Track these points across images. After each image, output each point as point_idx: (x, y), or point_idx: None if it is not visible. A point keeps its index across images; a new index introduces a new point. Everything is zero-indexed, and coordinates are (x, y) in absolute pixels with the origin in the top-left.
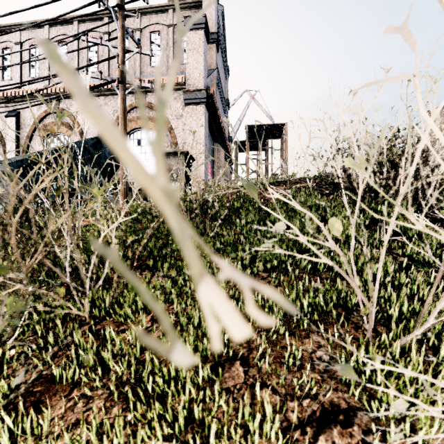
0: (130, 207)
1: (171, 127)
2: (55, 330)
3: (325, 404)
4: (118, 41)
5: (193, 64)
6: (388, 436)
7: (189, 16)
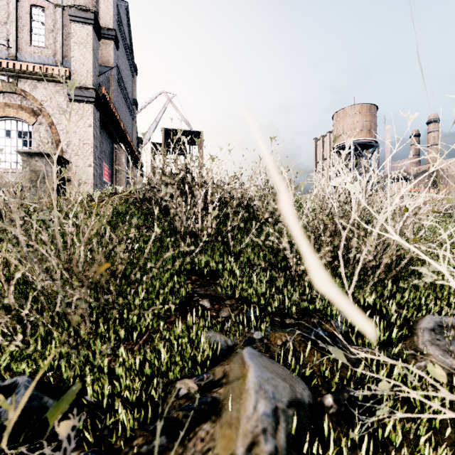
0: None
1: (52, 122)
2: None
3: None
4: None
5: (79, 59)
6: None
7: (75, 7)
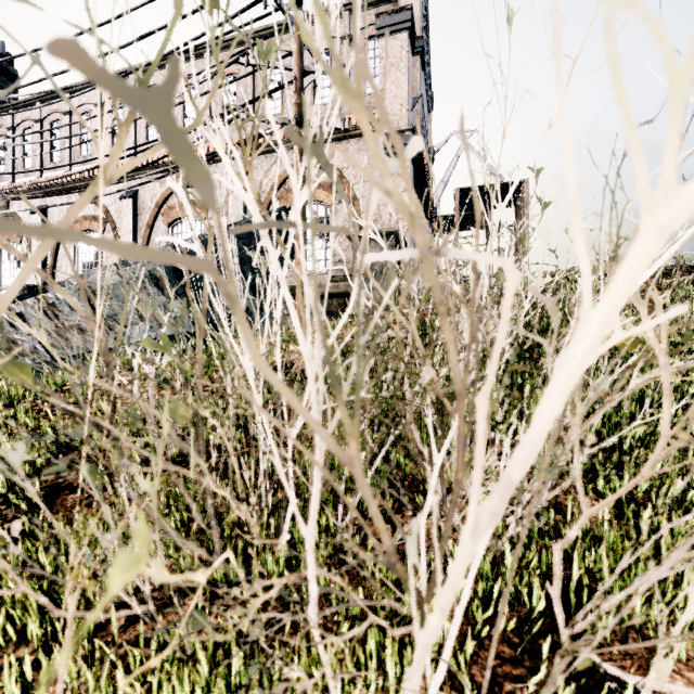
0: (345, 326)
1: (355, 196)
2: (481, 668)
3: None
4: (294, 59)
5: (390, 91)
6: None
7: (384, 13)
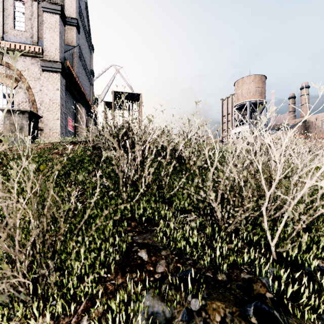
0: None
1: (29, 86)
2: None
3: None
4: None
5: (50, 40)
6: None
7: (46, 1)
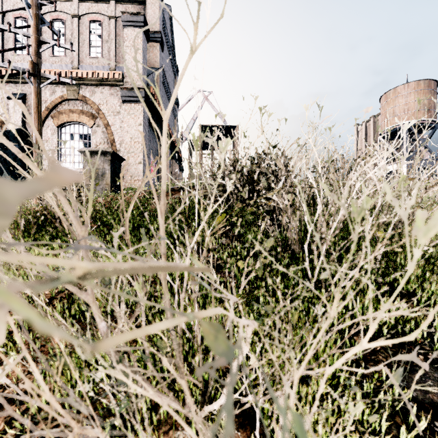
0: (24, 210)
1: (108, 123)
2: None
3: (23, 389)
4: (31, 31)
5: (131, 62)
6: (28, 406)
7: (127, 13)
